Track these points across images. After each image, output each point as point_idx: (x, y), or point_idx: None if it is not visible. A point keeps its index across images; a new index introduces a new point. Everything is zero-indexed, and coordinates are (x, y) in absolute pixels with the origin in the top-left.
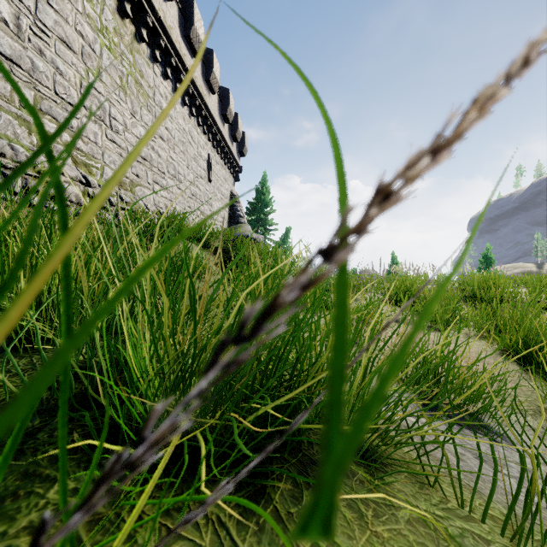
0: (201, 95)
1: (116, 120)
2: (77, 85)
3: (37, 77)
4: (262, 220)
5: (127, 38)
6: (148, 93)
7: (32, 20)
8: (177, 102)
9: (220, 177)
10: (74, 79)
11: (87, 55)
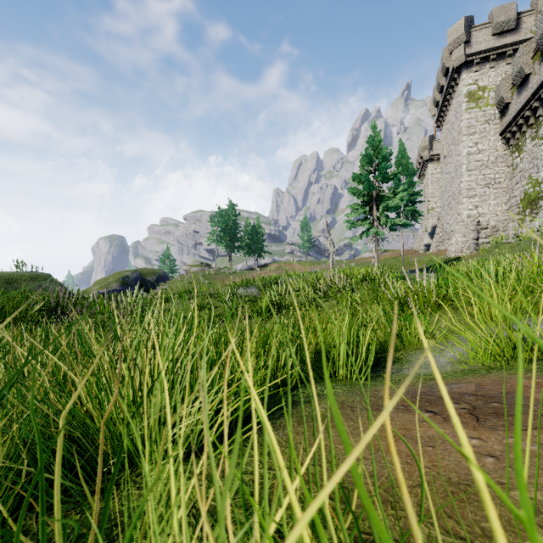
0: None
1: None
2: None
3: None
4: None
5: None
6: None
7: None
8: None
9: None
10: None
11: None
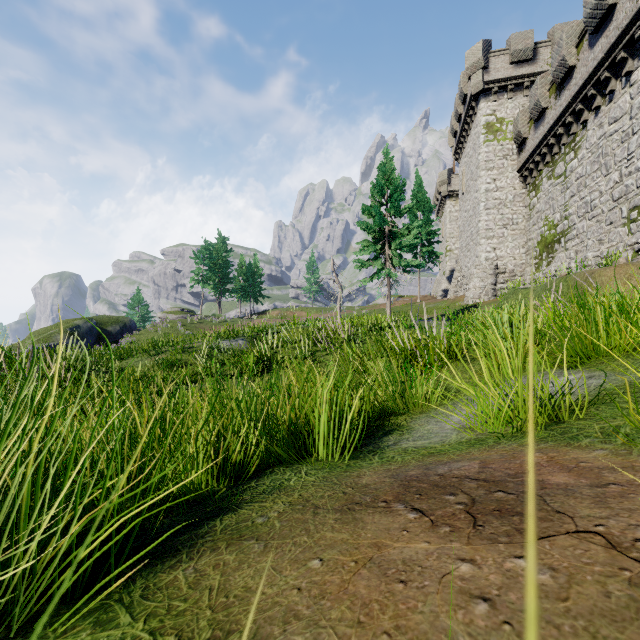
0: None
1: None
2: None
3: None
4: None
5: None
6: None
7: None
8: None
9: None
10: None
11: None
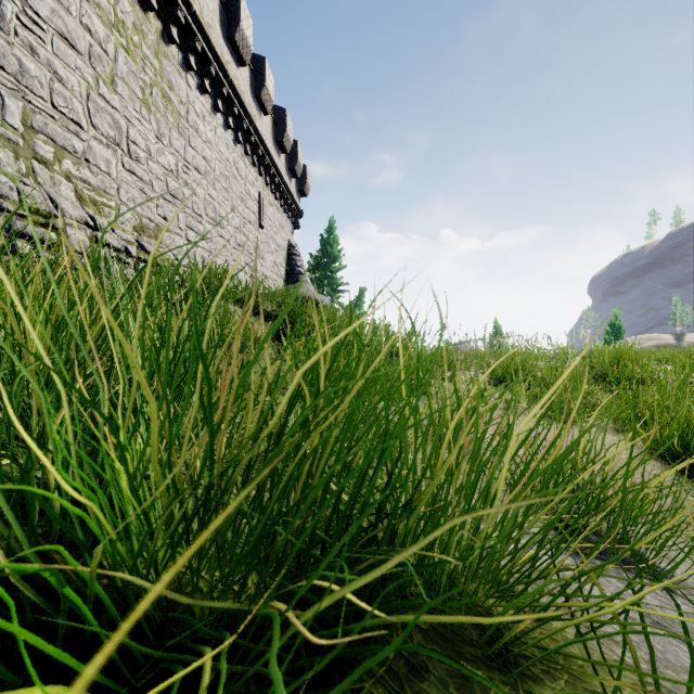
0: (249, 115)
1: (136, 145)
2: (83, 97)
3: (27, 83)
4: (329, 278)
5: (151, 38)
6: (179, 111)
7: (19, 7)
8: (218, 125)
9: (275, 222)
10: (79, 89)
11: (97, 58)
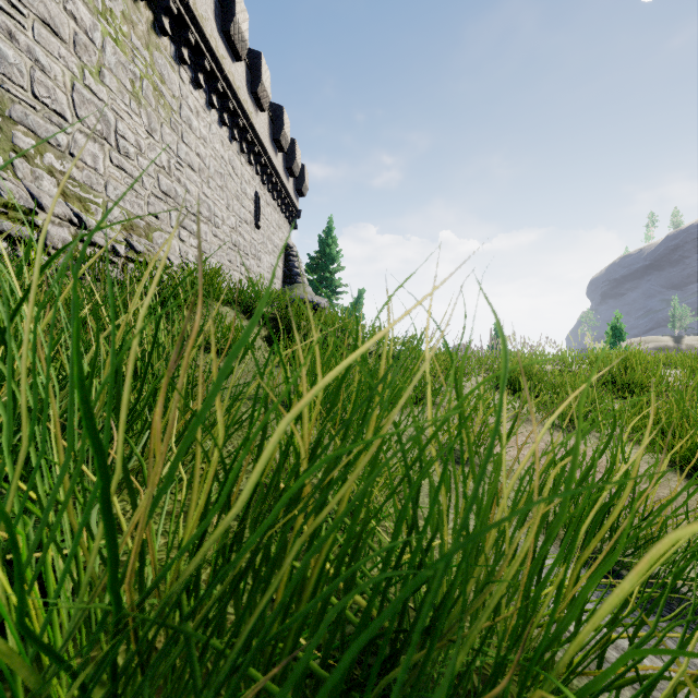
0: (245, 112)
1: (126, 140)
2: (67, 87)
3: (4, 70)
4: (327, 279)
5: (142, 28)
6: (171, 105)
7: None
8: (213, 121)
9: (272, 223)
10: (63, 79)
11: (82, 47)
